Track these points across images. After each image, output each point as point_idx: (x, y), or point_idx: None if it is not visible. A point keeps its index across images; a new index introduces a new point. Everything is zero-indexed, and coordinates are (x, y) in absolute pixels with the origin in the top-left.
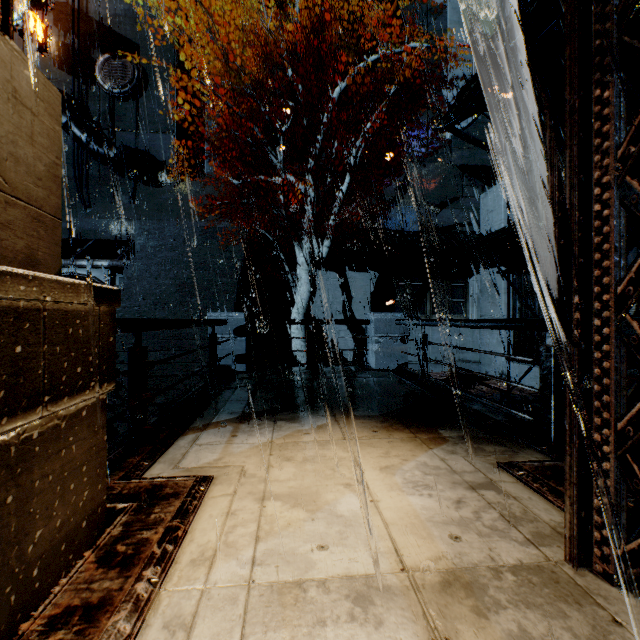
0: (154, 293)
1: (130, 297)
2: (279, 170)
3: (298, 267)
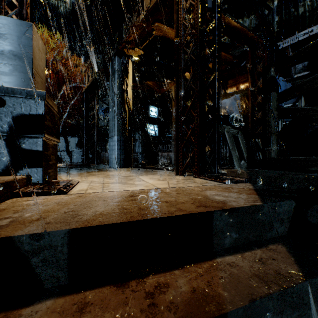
0: None
1: None
2: None
3: None
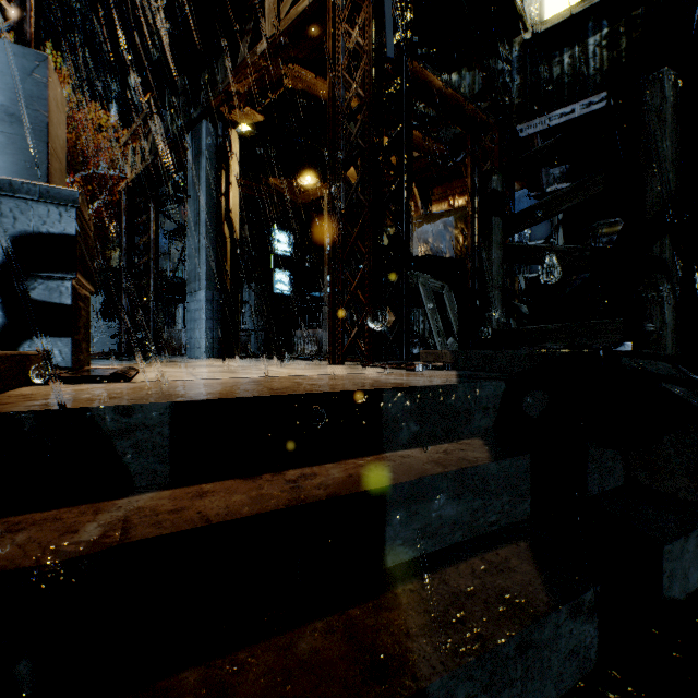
0: None
1: None
2: None
3: None
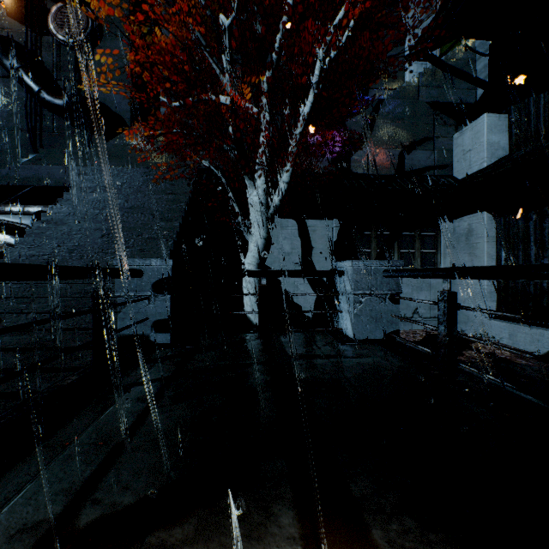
0: (72, 238)
1: (41, 243)
2: (227, 90)
3: (251, 211)
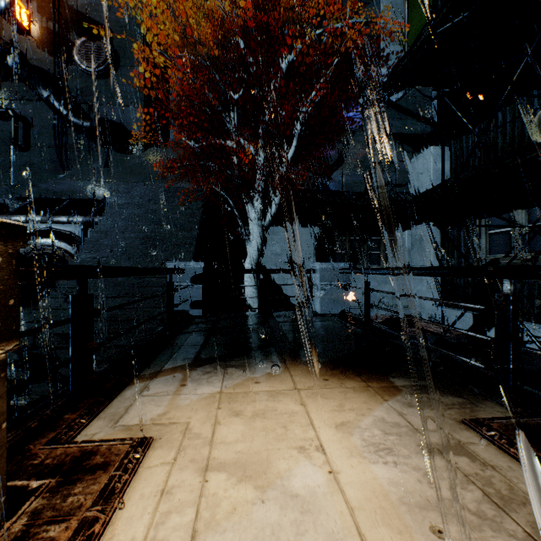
0: (121, 245)
1: (99, 249)
2: (233, 135)
3: (250, 222)
